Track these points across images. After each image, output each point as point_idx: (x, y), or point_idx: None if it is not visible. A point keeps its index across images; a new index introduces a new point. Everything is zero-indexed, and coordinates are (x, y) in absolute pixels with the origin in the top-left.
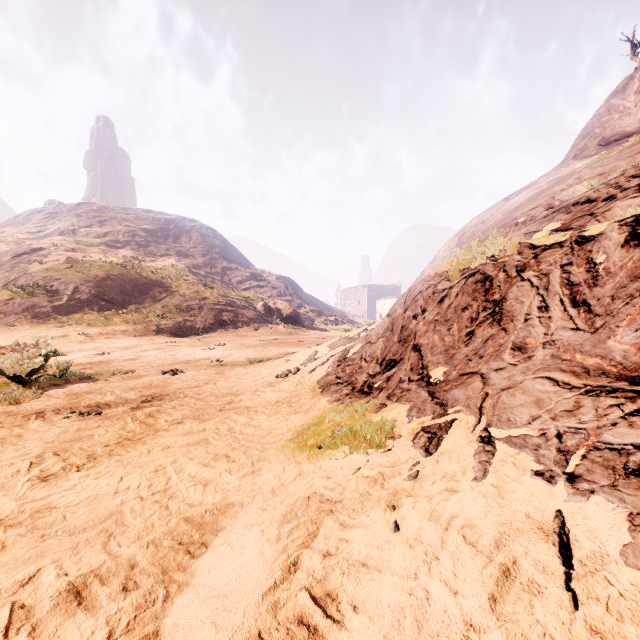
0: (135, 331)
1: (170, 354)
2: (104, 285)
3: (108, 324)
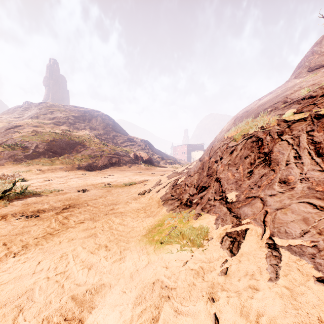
0: (67, 168)
1: (84, 180)
2: (51, 144)
3: (53, 164)
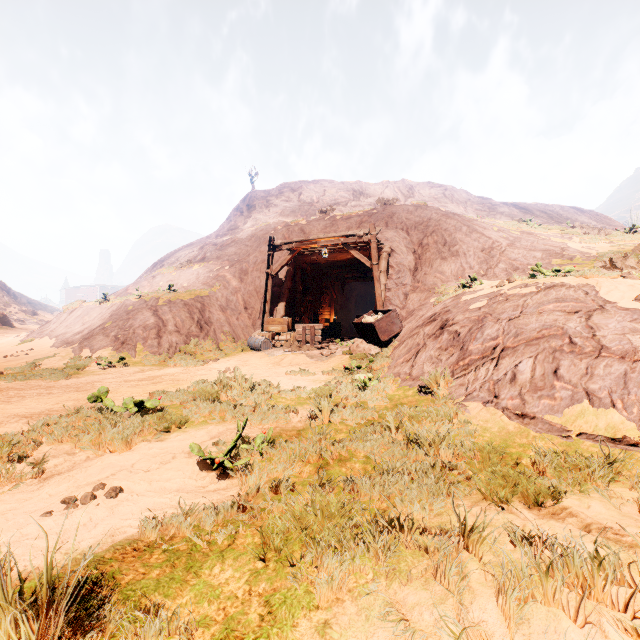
0: None
1: None
2: None
3: None
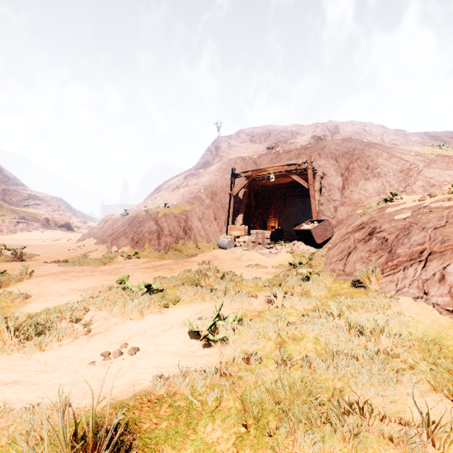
0: None
1: (12, 241)
2: None
3: None
